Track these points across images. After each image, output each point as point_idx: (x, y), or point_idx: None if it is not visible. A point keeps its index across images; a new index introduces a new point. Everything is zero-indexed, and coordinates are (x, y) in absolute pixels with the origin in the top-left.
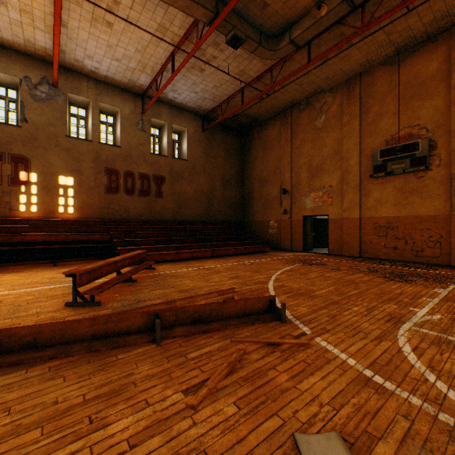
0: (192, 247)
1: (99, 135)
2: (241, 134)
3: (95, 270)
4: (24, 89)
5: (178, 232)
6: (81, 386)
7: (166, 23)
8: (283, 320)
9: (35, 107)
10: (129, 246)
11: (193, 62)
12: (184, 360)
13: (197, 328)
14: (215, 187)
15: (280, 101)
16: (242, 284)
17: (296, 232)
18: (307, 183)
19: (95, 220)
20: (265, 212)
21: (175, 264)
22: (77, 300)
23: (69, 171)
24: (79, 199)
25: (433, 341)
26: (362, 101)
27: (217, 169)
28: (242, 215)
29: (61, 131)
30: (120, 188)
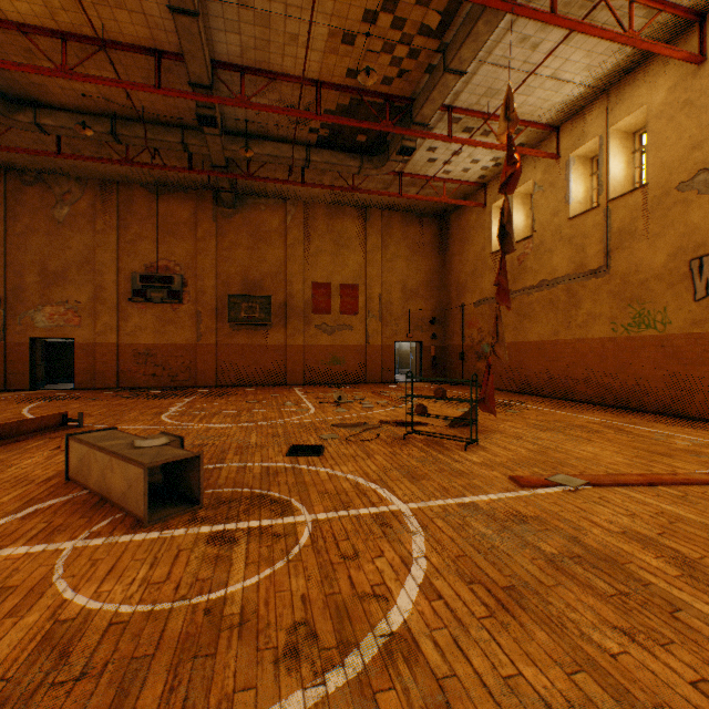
0: None
1: None
2: None
3: None
4: None
5: None
6: None
7: None
8: (83, 425)
9: None
10: None
11: None
12: (27, 449)
13: (8, 441)
14: None
15: None
16: None
17: (18, 362)
18: (40, 292)
19: None
20: None
21: None
22: None
23: None
24: None
25: (179, 415)
26: (122, 214)
27: None
28: None
29: None
30: None
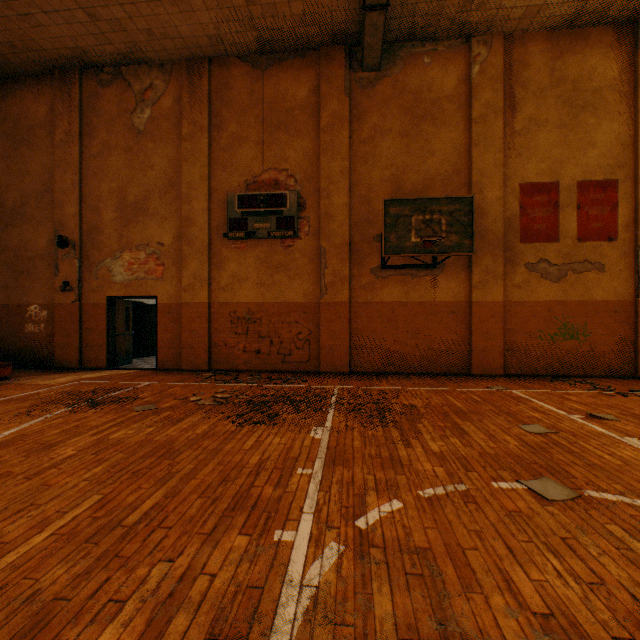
0: None
1: None
2: None
3: None
4: None
5: None
6: None
7: None
8: None
9: None
10: None
11: None
12: None
13: None
14: None
15: (48, 36)
16: None
17: (94, 330)
18: (117, 233)
19: None
20: (16, 286)
21: None
22: None
23: None
24: None
25: None
26: (214, 107)
27: None
28: None
29: None
30: None
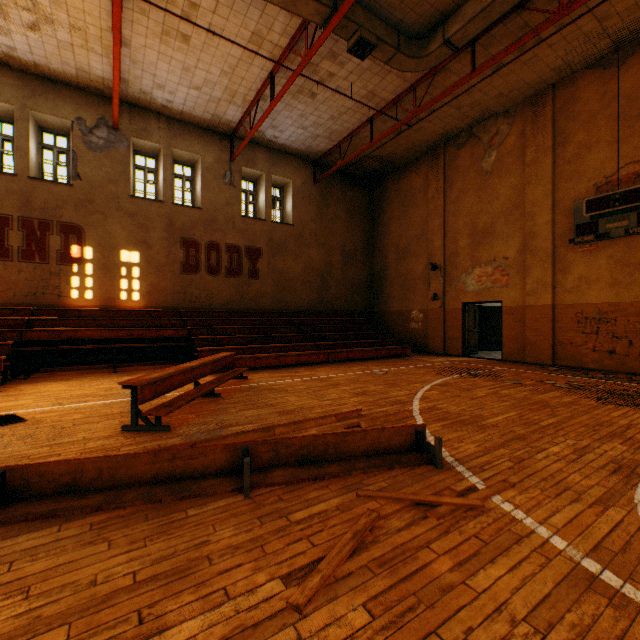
0: (299, 347)
1: (172, 193)
2: (369, 186)
3: (163, 380)
4: (77, 135)
5: (279, 327)
6: (132, 558)
7: (263, 30)
8: (438, 464)
9: (90, 159)
10: (213, 346)
11: (300, 85)
12: (285, 524)
13: (306, 472)
14: (331, 262)
15: (427, 134)
16: (372, 403)
17: (452, 327)
18: (469, 254)
19: (168, 310)
20: (405, 298)
21: (275, 373)
22: (139, 422)
23: (134, 244)
24: (146, 281)
25: None
26: (557, 126)
27: (335, 237)
28: (371, 302)
29: (123, 189)
30: (201, 266)
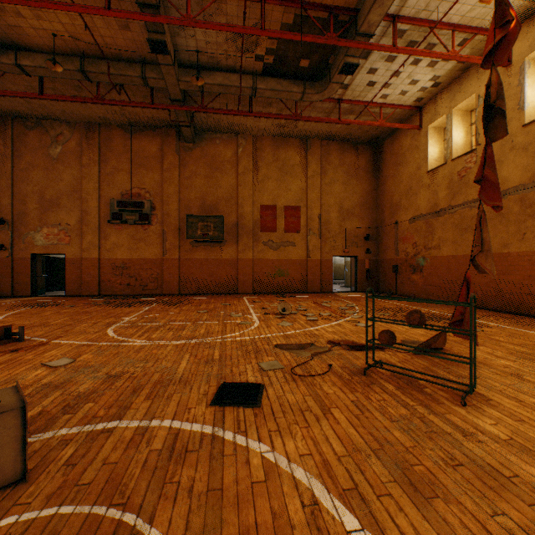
0: None
1: None
2: None
3: None
4: None
5: None
6: None
7: None
8: (23, 339)
9: None
10: None
11: None
12: None
13: None
14: None
15: None
16: None
17: (22, 274)
18: (39, 216)
19: None
20: None
21: None
22: None
23: None
24: None
25: (126, 327)
26: (103, 150)
27: None
28: None
29: None
30: None
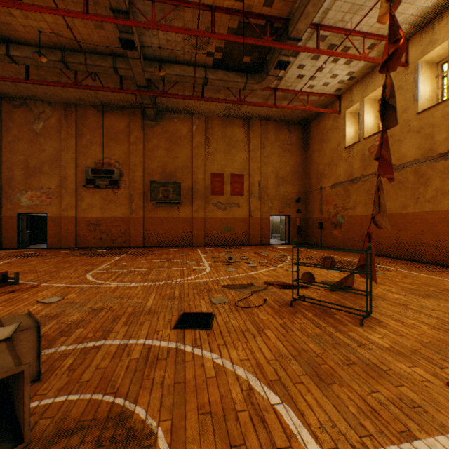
0: None
1: None
2: None
3: None
4: None
5: None
6: None
7: None
8: (17, 283)
9: None
10: None
11: None
12: None
13: None
14: None
15: None
16: None
17: (10, 229)
18: (24, 181)
19: None
20: None
21: None
22: None
23: None
24: None
25: (102, 273)
26: (79, 126)
27: None
28: None
29: None
30: None
